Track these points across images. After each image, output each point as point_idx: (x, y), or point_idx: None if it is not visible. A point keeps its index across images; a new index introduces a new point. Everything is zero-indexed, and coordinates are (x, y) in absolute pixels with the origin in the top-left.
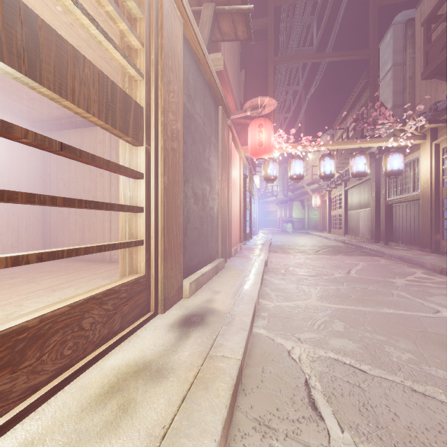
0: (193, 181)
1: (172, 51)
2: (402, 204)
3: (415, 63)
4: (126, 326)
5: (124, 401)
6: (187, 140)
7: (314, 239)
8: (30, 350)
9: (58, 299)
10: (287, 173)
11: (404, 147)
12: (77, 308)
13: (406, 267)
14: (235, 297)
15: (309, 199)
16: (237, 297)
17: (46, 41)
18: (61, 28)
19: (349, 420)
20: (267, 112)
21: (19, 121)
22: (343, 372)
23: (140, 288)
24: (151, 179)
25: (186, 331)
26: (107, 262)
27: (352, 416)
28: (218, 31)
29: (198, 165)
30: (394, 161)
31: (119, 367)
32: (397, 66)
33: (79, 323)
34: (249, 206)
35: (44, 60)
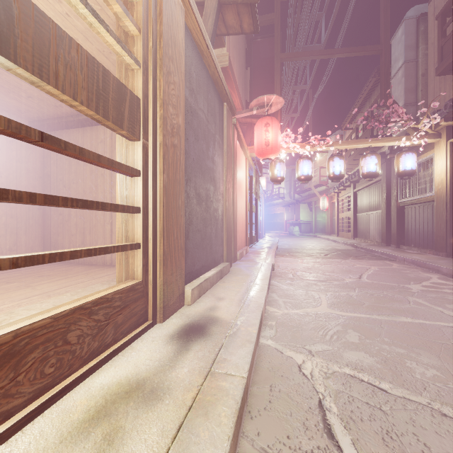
0: (196, 181)
1: (173, 39)
2: (415, 206)
3: (428, 59)
4: (120, 338)
5: (111, 429)
6: (189, 136)
7: (322, 243)
8: (1, 371)
9: (52, 306)
10: (294, 175)
11: (416, 147)
12: (62, 319)
13: (421, 271)
14: (240, 305)
15: (316, 201)
16: (242, 304)
17: (22, 15)
18: (56, 19)
19: (372, 451)
20: (273, 110)
21: (18, 120)
22: (362, 391)
23: (136, 296)
24: (149, 177)
25: (186, 343)
26: (108, 266)
27: (375, 447)
28: (222, 23)
29: (201, 164)
30: (407, 161)
31: (109, 386)
32: (408, 62)
33: (64, 337)
34: (255, 208)
35: (20, 36)
